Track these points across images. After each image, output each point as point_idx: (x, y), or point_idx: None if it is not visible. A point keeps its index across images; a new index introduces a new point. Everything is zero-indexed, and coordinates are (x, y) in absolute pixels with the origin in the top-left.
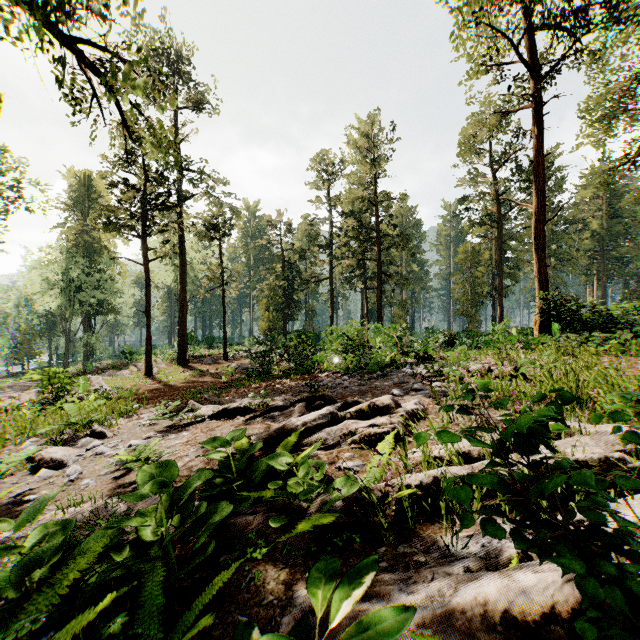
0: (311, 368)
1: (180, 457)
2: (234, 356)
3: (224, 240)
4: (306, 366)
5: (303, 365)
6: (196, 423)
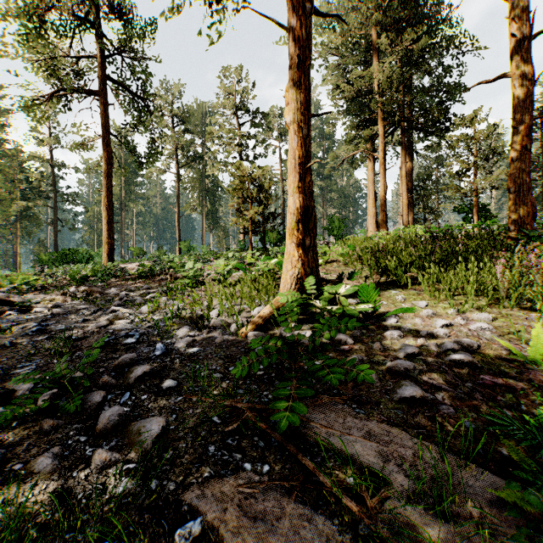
0: None
1: None
2: None
3: None
4: None
5: None
6: None
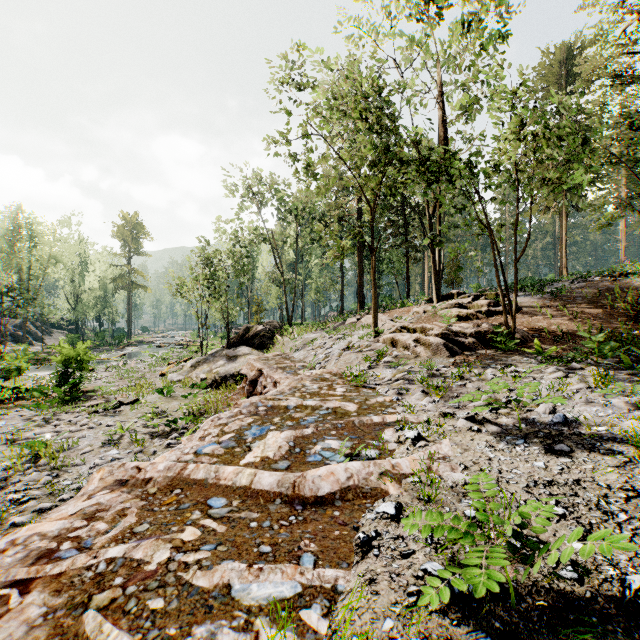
0: None
1: None
2: None
3: None
4: None
5: None
6: None
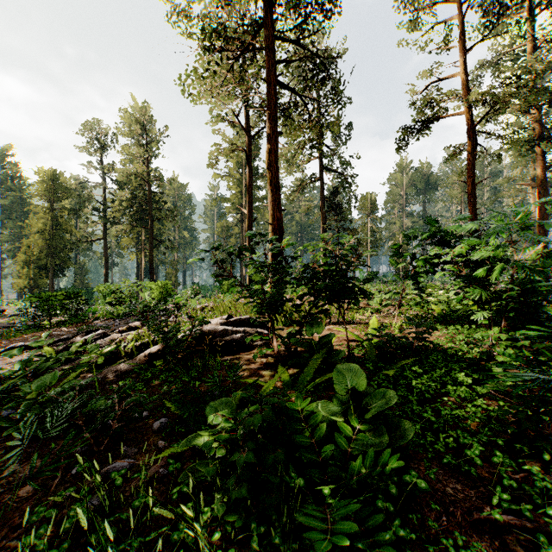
0: (86, 318)
1: None
2: None
3: None
4: (81, 317)
5: (78, 316)
6: None
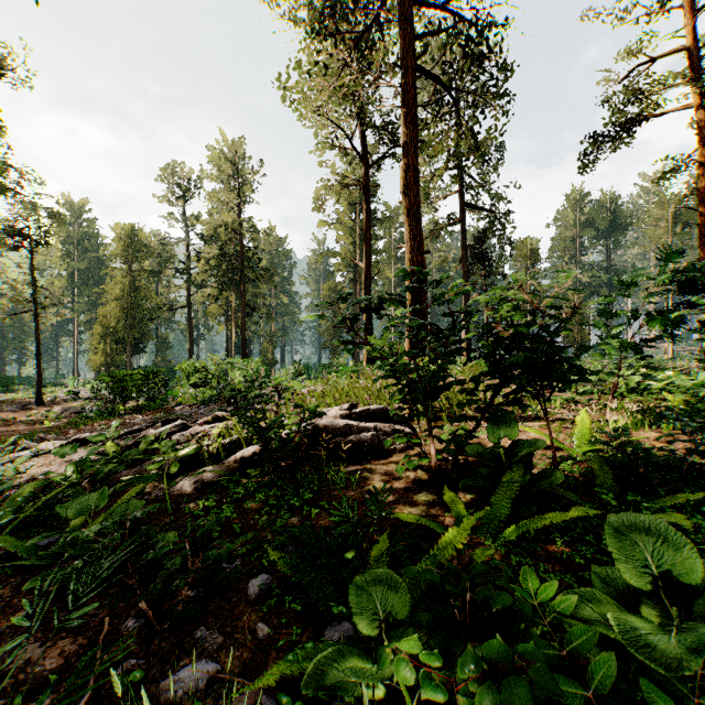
0: (165, 403)
1: (43, 472)
2: (54, 400)
3: (37, 251)
4: (160, 401)
5: (156, 401)
6: (42, 455)
